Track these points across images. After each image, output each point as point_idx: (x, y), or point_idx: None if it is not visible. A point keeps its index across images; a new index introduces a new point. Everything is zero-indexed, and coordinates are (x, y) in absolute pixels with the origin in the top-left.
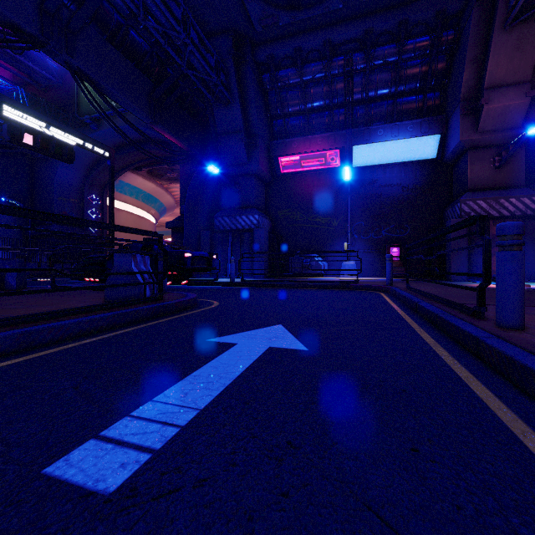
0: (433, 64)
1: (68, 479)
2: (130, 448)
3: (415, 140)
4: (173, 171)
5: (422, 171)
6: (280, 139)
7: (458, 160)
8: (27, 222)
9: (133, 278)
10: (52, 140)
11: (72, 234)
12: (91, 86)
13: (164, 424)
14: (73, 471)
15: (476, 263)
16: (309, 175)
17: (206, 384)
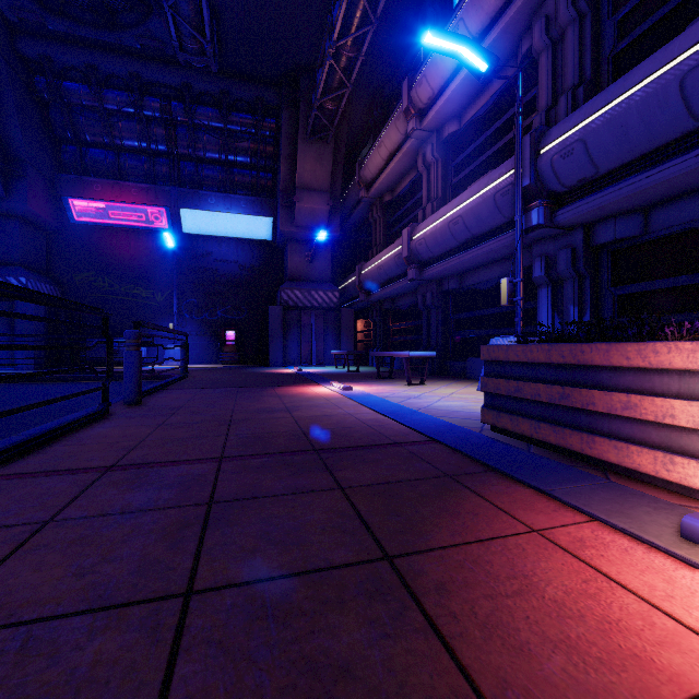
0: (262, 145)
1: None
2: None
3: (249, 217)
4: None
5: (259, 252)
6: (75, 173)
7: (285, 248)
8: None
9: None
10: None
11: None
12: None
13: None
14: None
15: (291, 349)
16: (124, 232)
17: None
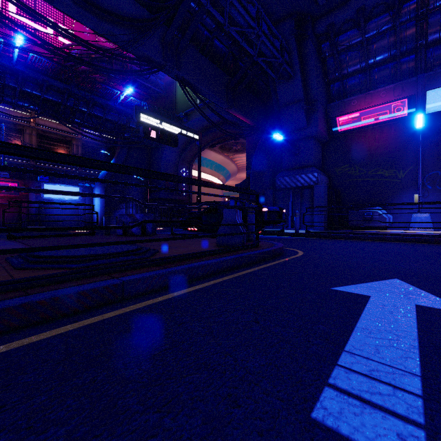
0: None
1: (350, 437)
2: (384, 412)
3: None
4: (237, 144)
5: None
6: (337, 100)
7: None
8: (146, 190)
9: (237, 229)
10: (165, 132)
11: (206, 194)
12: (190, 89)
13: (392, 386)
14: (345, 426)
15: None
16: (369, 130)
17: (389, 342)
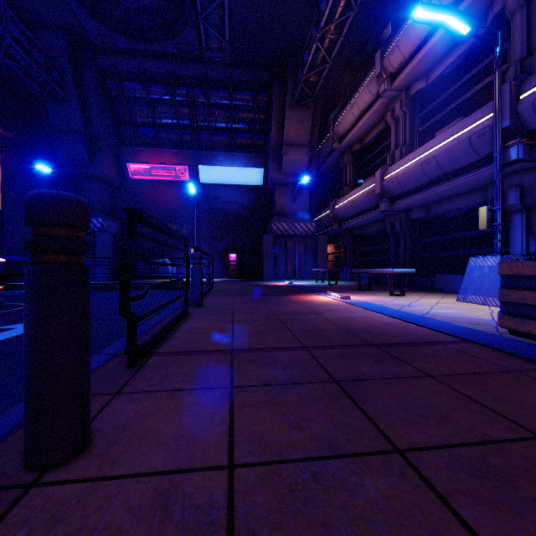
0: (257, 114)
1: None
2: None
3: (246, 169)
4: None
5: (253, 194)
6: (130, 145)
7: (274, 191)
8: None
9: None
10: None
11: None
12: None
13: None
14: None
15: (280, 267)
16: (161, 184)
17: None
